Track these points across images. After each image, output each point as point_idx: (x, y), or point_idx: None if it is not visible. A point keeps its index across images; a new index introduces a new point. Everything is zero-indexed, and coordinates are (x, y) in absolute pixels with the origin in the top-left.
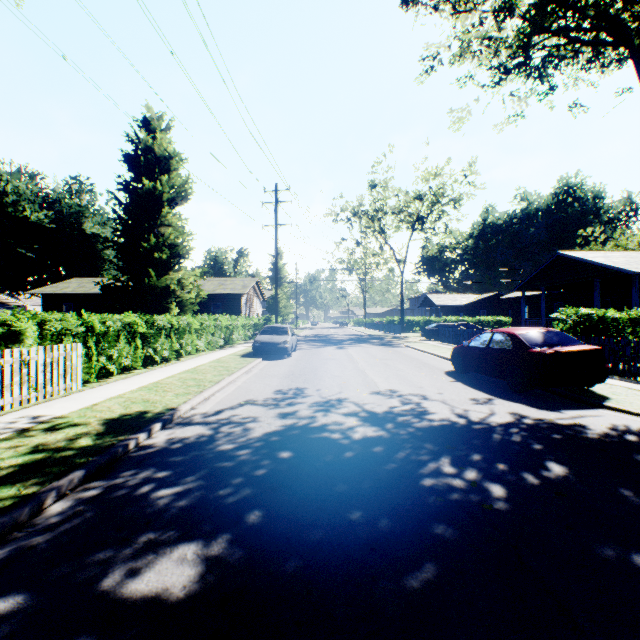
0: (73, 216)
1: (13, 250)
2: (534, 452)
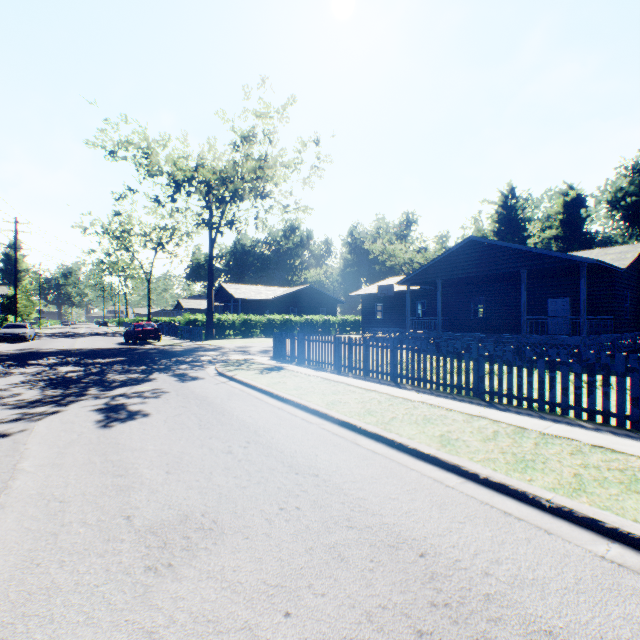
0: None
1: None
2: (102, 349)
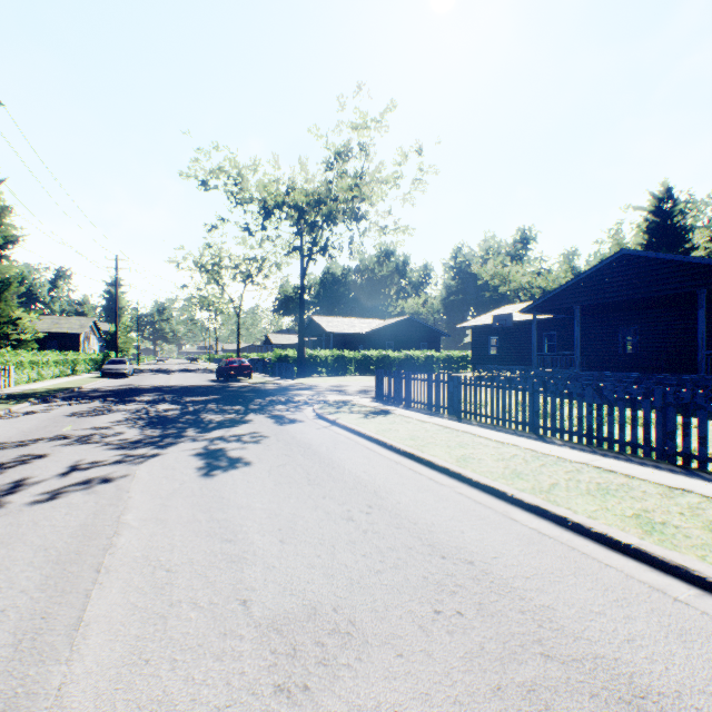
0: None
1: None
2: (195, 387)
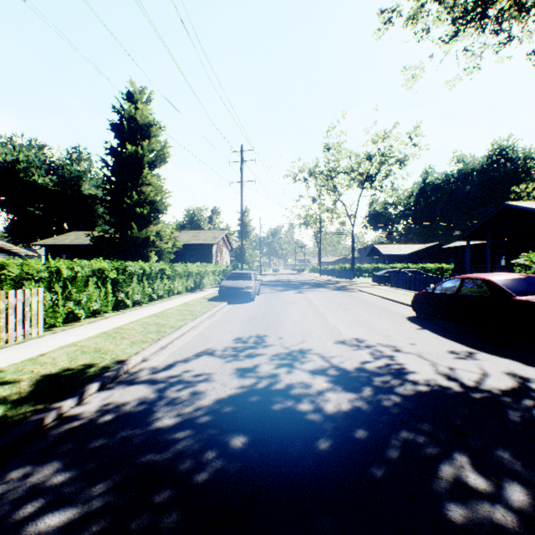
0: (73, 180)
1: (25, 209)
2: None
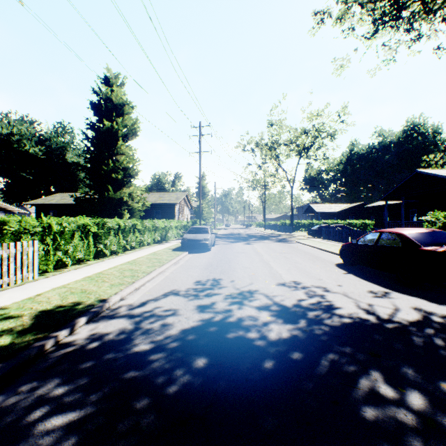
0: (59, 150)
1: (18, 174)
2: None
